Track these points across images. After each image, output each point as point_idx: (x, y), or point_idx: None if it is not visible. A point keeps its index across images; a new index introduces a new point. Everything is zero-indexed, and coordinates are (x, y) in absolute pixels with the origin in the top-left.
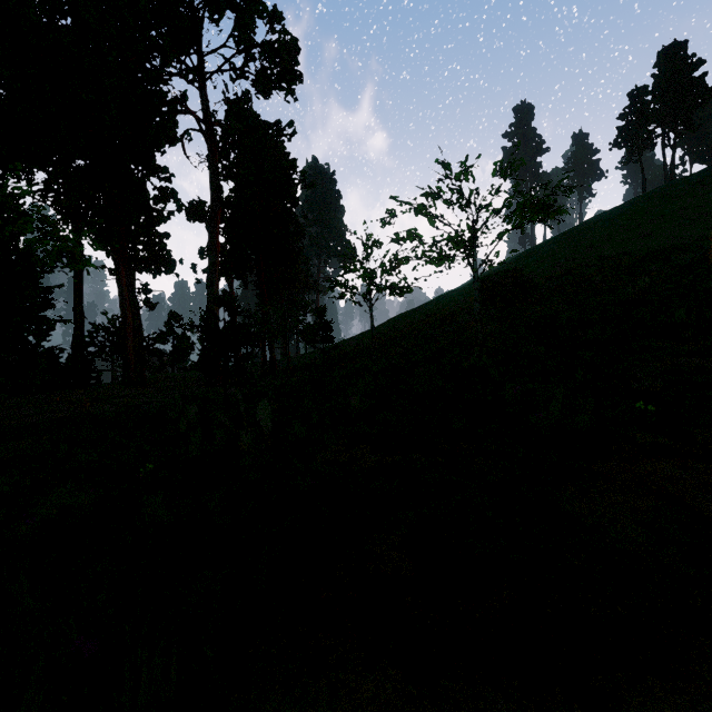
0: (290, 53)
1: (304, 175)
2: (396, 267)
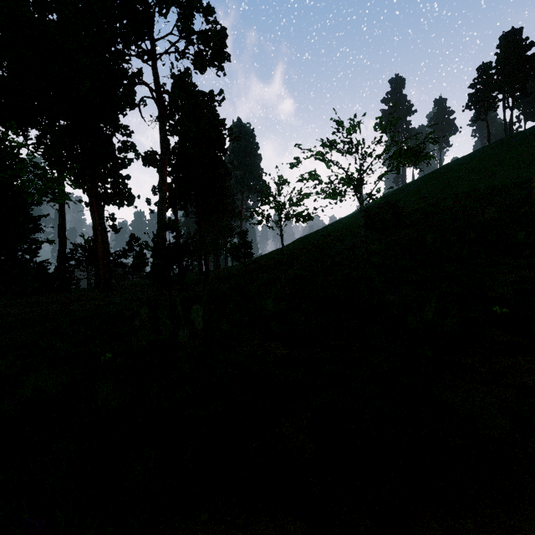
0: (220, 39)
1: (230, 131)
2: (300, 200)
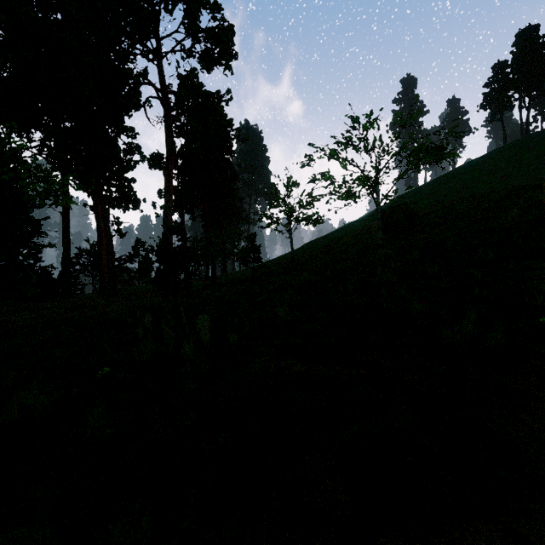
0: (228, 36)
1: (238, 131)
2: (311, 203)
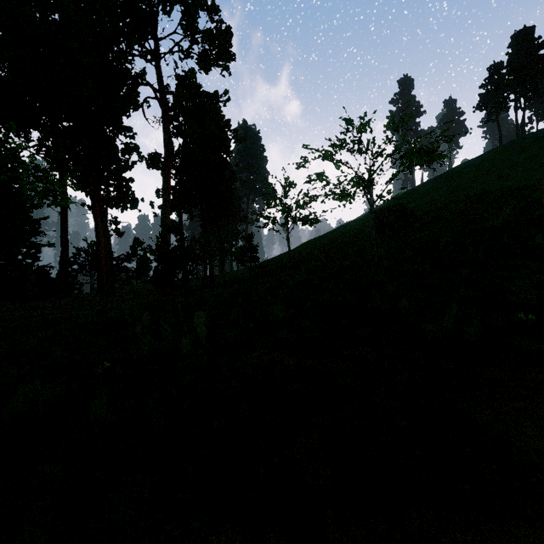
0: (225, 38)
1: (236, 132)
2: (308, 203)
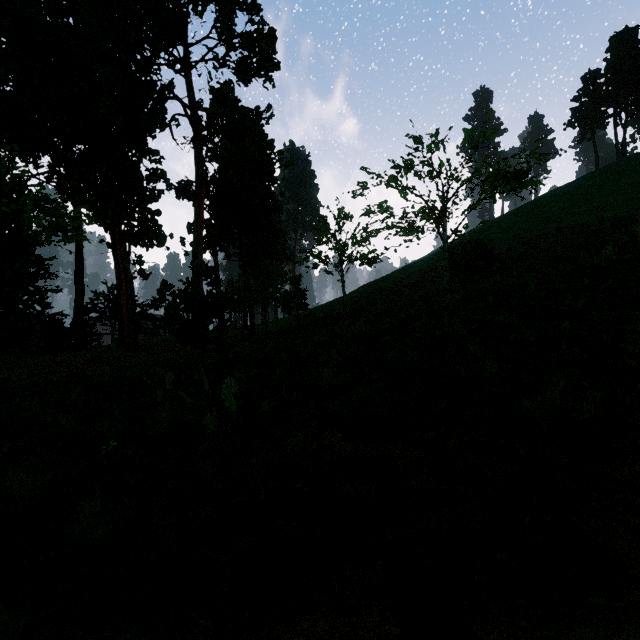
0: (268, 42)
1: (281, 154)
2: (366, 239)
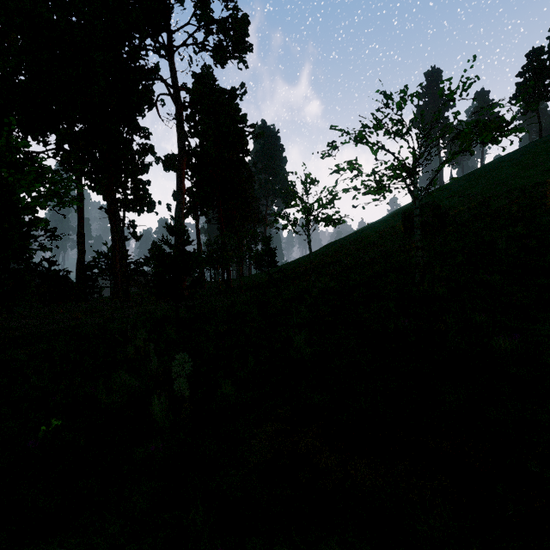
0: (242, 26)
1: (253, 127)
2: (331, 201)
